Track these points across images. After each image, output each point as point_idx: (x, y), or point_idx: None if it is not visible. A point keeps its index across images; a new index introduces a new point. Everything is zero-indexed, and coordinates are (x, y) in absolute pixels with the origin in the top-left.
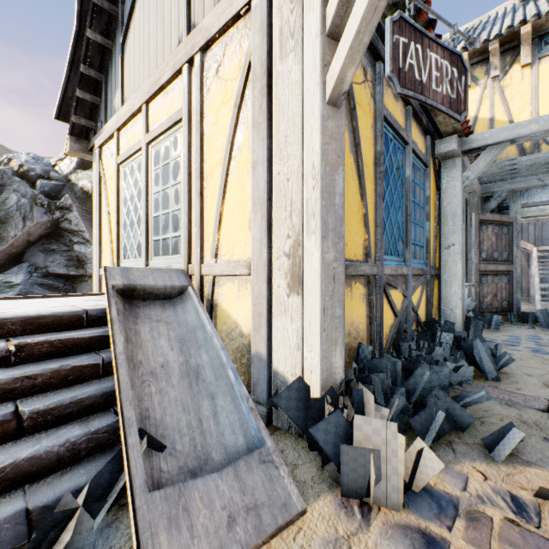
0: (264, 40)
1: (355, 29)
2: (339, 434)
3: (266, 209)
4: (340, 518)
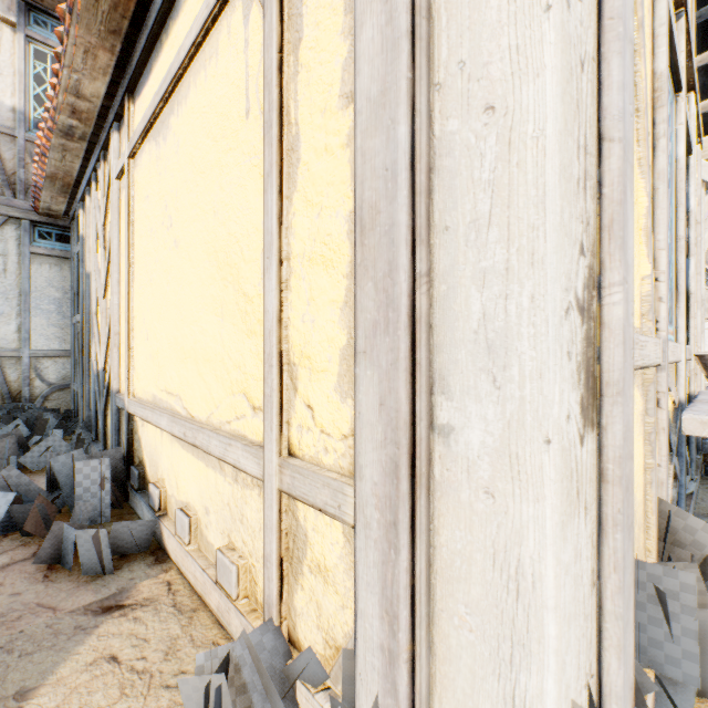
0: (701, 187)
1: None
2: None
3: (701, 311)
4: None
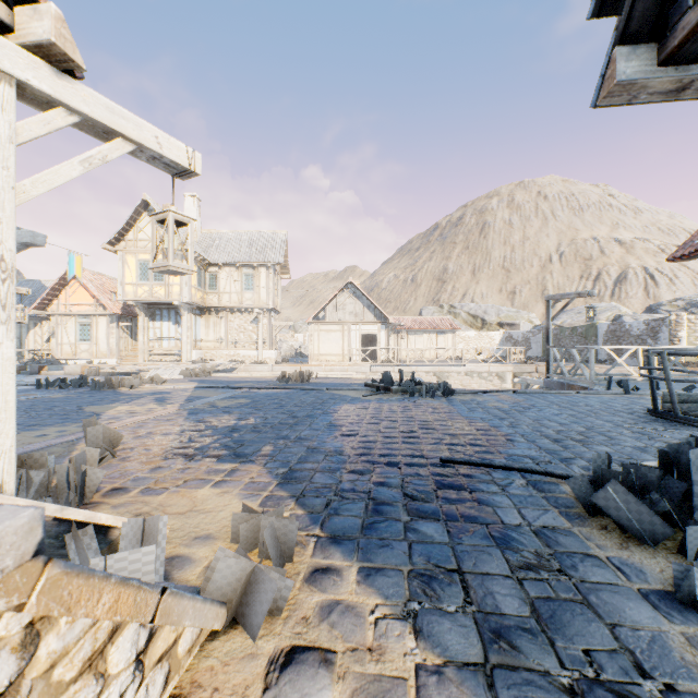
0: None
1: (59, 185)
2: (70, 473)
3: None
4: (98, 508)
